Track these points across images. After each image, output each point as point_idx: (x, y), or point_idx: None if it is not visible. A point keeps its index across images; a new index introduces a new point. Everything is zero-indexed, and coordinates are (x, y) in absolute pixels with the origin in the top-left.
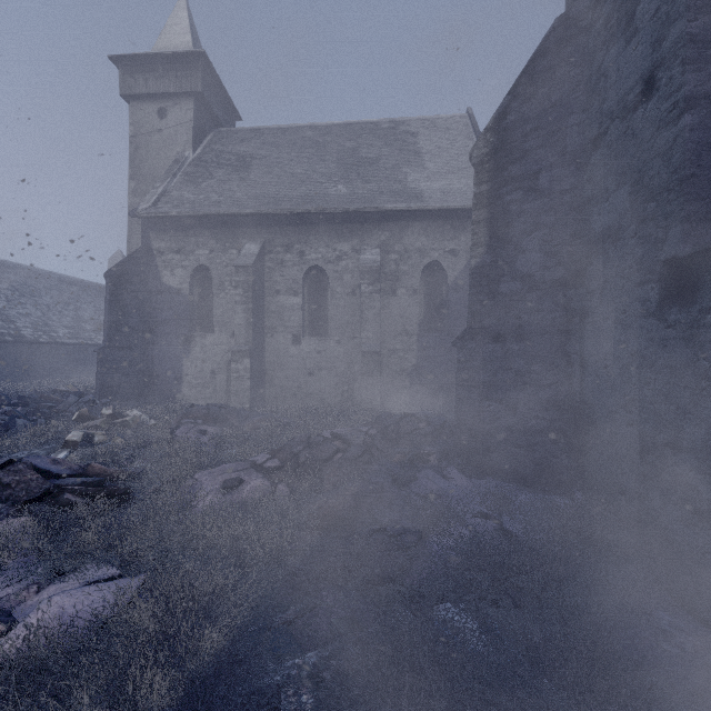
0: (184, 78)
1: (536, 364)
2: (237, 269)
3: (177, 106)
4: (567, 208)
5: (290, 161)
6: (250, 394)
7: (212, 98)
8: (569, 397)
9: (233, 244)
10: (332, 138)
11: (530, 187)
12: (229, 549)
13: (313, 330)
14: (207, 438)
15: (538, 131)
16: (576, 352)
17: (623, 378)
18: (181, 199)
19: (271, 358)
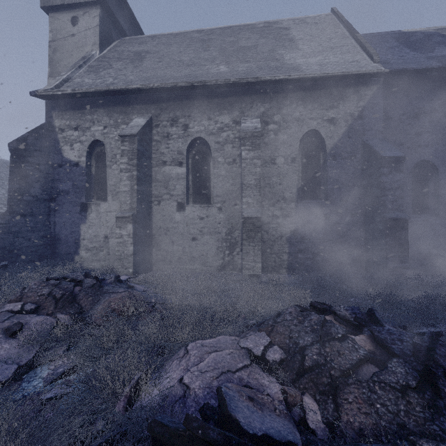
0: None
1: None
2: (122, 138)
3: (86, 14)
4: None
5: (178, 53)
6: (133, 259)
7: (117, 10)
8: None
9: (124, 120)
10: (215, 36)
11: None
12: None
13: (197, 198)
14: (17, 342)
15: None
16: None
17: None
18: (81, 83)
19: (158, 224)
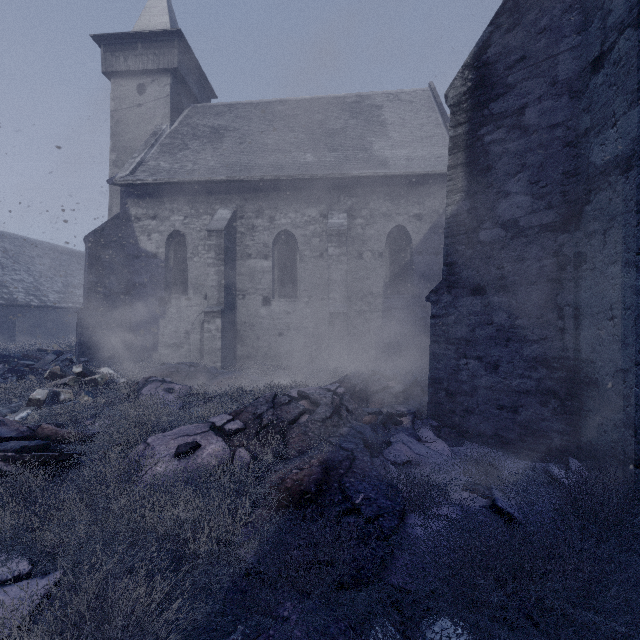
0: (162, 55)
1: (521, 318)
2: (209, 233)
3: (155, 82)
4: (558, 143)
5: (261, 133)
6: (222, 353)
7: (188, 75)
8: (560, 353)
9: (207, 210)
10: (301, 111)
11: (514, 124)
12: (170, 535)
13: (283, 292)
14: (173, 396)
15: (524, 62)
16: (568, 304)
17: (639, 330)
18: (158, 168)
19: (243, 319)
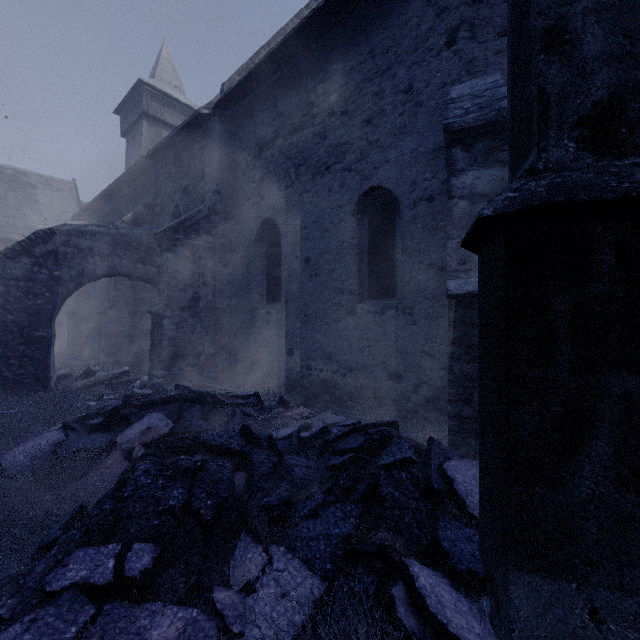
0: None
1: None
2: None
3: None
4: None
5: None
6: None
7: None
8: None
9: None
10: None
11: None
12: None
13: None
14: None
15: None
16: None
17: None
18: None
19: None
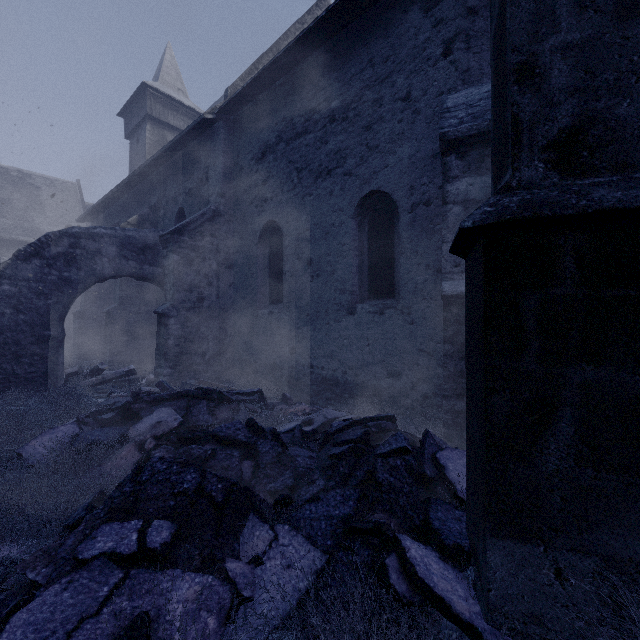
0: None
1: None
2: None
3: None
4: None
5: None
6: None
7: None
8: None
9: None
10: None
11: None
12: None
13: None
14: None
15: None
16: None
17: None
18: None
19: None
